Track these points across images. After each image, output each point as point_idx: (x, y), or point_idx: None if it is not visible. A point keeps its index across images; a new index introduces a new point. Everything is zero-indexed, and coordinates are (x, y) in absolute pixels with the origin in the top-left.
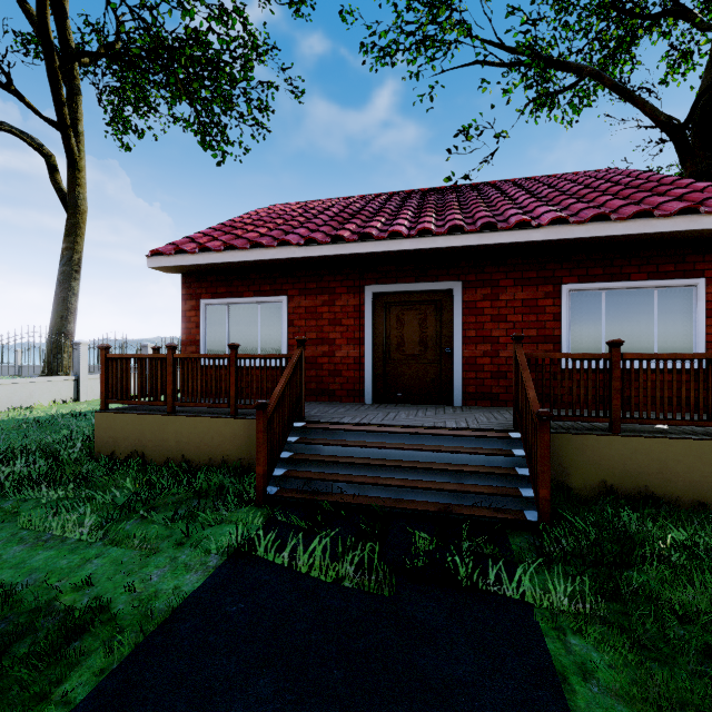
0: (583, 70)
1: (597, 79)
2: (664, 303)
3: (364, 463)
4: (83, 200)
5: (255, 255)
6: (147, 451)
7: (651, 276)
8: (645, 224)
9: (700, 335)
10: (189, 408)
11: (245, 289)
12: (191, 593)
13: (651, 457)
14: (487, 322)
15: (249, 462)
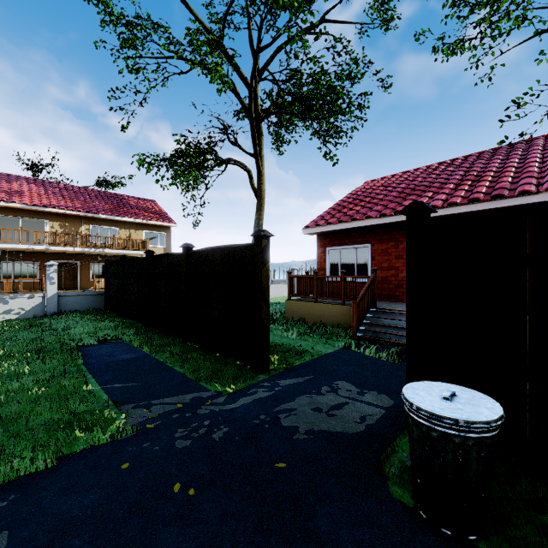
0: None
1: None
2: None
3: (402, 327)
4: (264, 191)
5: (353, 224)
6: (306, 317)
7: None
8: None
9: None
10: (322, 301)
11: (348, 241)
12: (330, 352)
13: None
14: None
15: (350, 326)
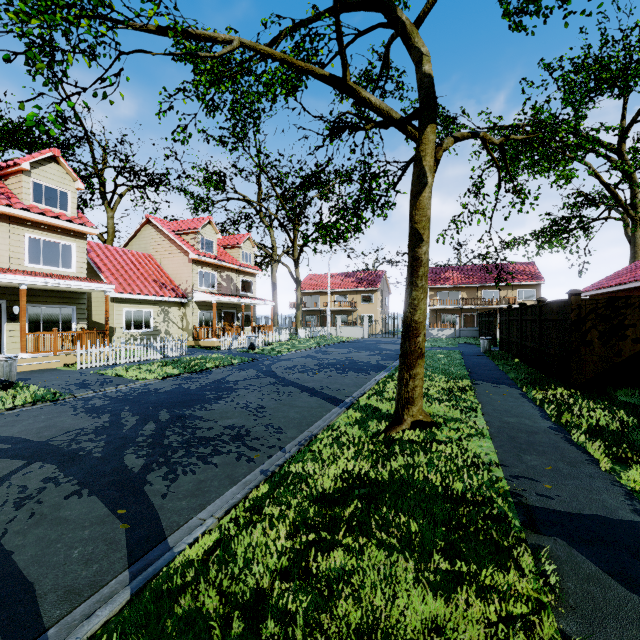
0: None
1: None
2: None
3: None
4: (639, 238)
5: (589, 293)
6: None
7: None
8: None
9: None
10: None
11: None
12: None
13: None
14: None
15: None
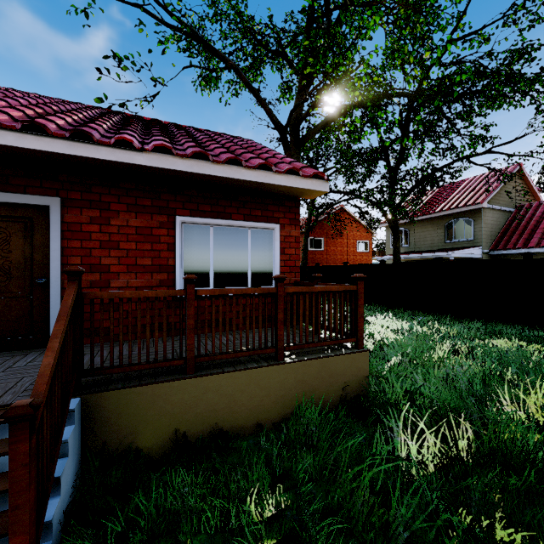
0: (228, 61)
1: (237, 73)
2: (255, 240)
3: None
4: None
5: None
6: None
7: (246, 218)
8: (237, 171)
9: (277, 267)
10: None
11: None
12: None
13: (220, 393)
14: (96, 248)
15: None
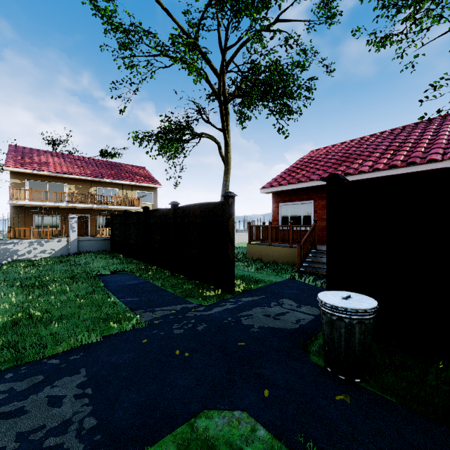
0: None
1: None
2: None
3: None
4: (230, 159)
5: (299, 185)
6: (262, 257)
7: None
8: None
9: None
10: (275, 244)
11: (296, 198)
12: (279, 281)
13: None
14: None
15: (296, 263)
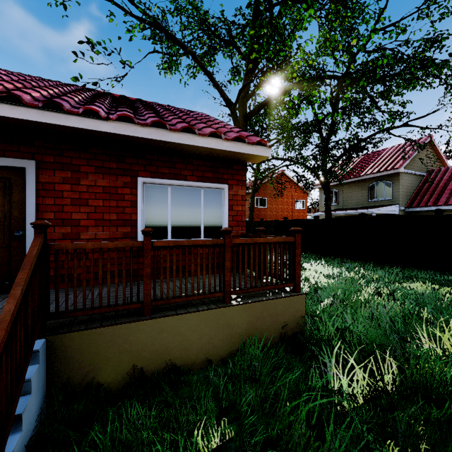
0: (186, 48)
1: (194, 58)
2: (207, 199)
3: None
4: None
5: None
6: None
7: (199, 179)
8: (191, 138)
9: (226, 221)
10: None
11: None
12: None
13: (174, 333)
14: (68, 204)
15: None
